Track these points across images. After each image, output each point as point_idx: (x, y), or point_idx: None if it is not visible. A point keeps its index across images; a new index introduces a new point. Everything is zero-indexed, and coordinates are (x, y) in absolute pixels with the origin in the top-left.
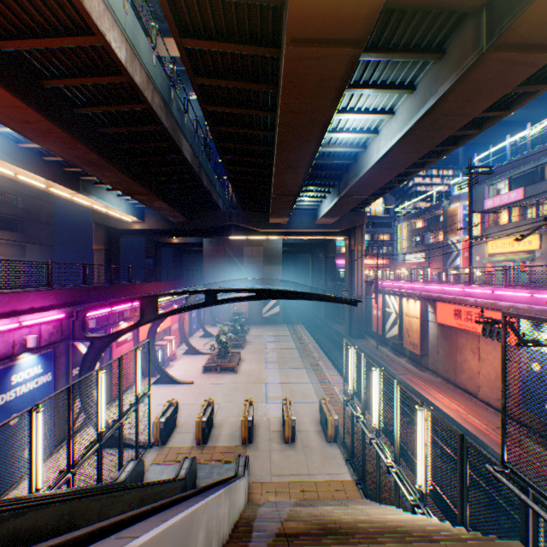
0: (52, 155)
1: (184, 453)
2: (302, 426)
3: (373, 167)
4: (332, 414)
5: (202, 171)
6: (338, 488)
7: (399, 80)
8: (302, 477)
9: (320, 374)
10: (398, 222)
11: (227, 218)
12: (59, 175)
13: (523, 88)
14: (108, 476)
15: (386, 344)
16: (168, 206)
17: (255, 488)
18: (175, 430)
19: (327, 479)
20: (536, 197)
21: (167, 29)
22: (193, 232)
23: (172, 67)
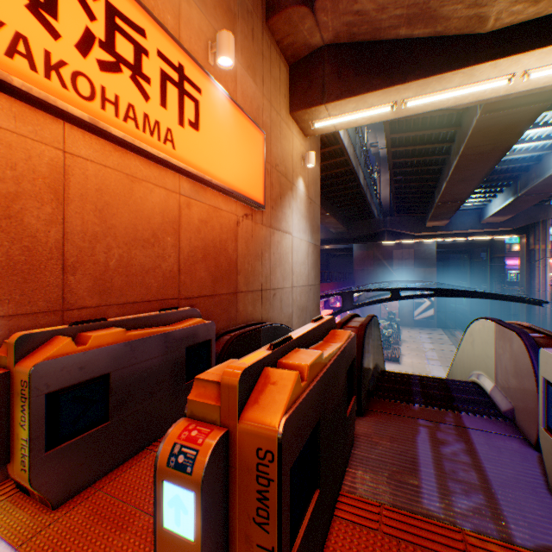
0: None
1: None
2: None
3: None
4: None
5: (366, 189)
6: None
7: None
8: None
9: None
10: None
11: (381, 225)
12: None
13: None
14: None
15: None
16: (335, 221)
17: None
18: None
19: None
20: None
21: None
22: (348, 240)
23: None
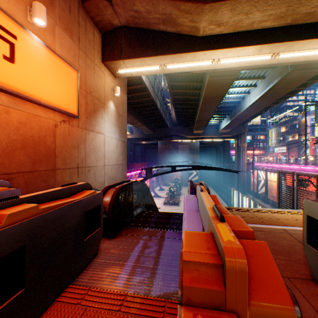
0: None
1: None
2: None
3: (247, 108)
4: None
5: (162, 111)
6: None
7: (257, 75)
8: None
9: None
10: (269, 128)
11: (171, 131)
12: None
13: None
14: None
15: (259, 197)
16: (146, 127)
17: None
18: None
19: None
20: None
21: None
22: (154, 139)
23: None
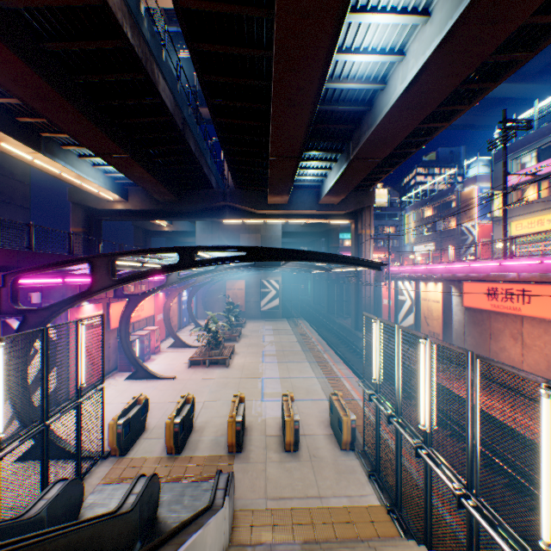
0: None
1: (148, 467)
2: (308, 429)
3: (395, 104)
4: (347, 413)
5: (187, 131)
6: (362, 519)
7: None
8: (311, 501)
9: (327, 368)
10: (405, 212)
11: (221, 197)
12: (10, 125)
13: None
14: (17, 507)
15: None
16: (150, 175)
17: (242, 520)
18: (142, 435)
19: (346, 505)
20: None
21: None
22: (183, 214)
23: None
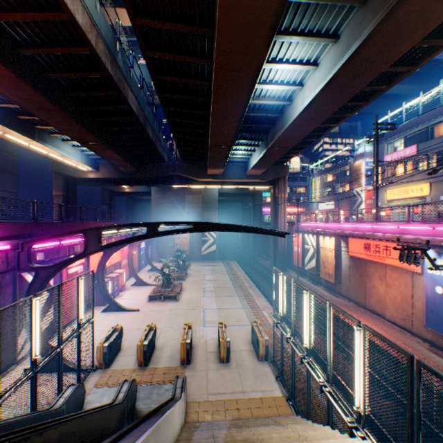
0: (6, 103)
1: (126, 375)
2: (236, 346)
3: (297, 117)
4: (263, 335)
5: (147, 124)
6: (270, 405)
7: (325, 29)
8: (237, 395)
9: (251, 301)
10: (313, 177)
11: (171, 169)
12: (14, 122)
13: (432, 41)
14: (45, 403)
15: (305, 275)
16: (118, 155)
17: (192, 408)
18: (119, 353)
19: (260, 396)
20: (427, 152)
21: (117, 0)
22: (142, 181)
23: (117, 21)
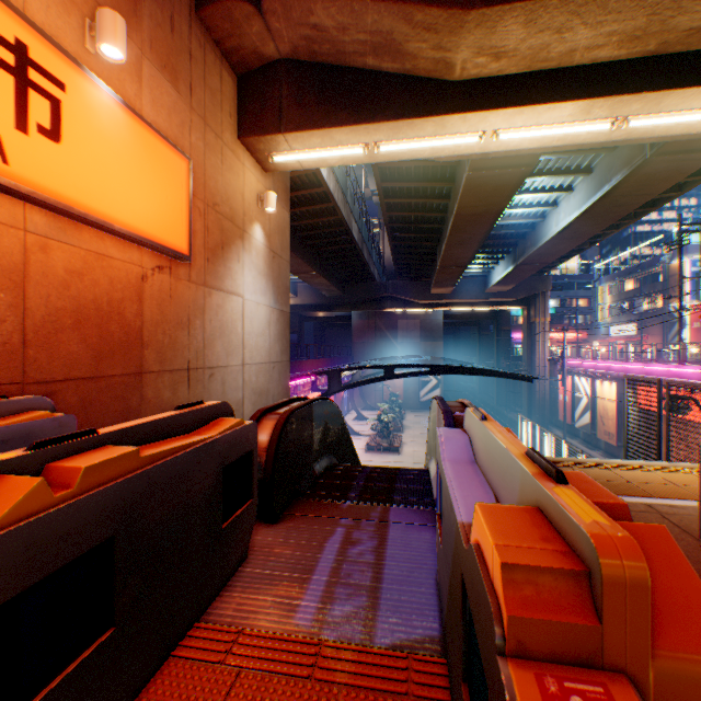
0: None
1: None
2: None
3: (551, 238)
4: None
5: (363, 245)
6: None
7: (574, 166)
8: None
9: None
10: (599, 283)
11: (382, 289)
12: None
13: None
14: None
15: (576, 435)
16: (327, 282)
17: None
18: None
19: None
20: None
21: None
22: (345, 306)
23: None
